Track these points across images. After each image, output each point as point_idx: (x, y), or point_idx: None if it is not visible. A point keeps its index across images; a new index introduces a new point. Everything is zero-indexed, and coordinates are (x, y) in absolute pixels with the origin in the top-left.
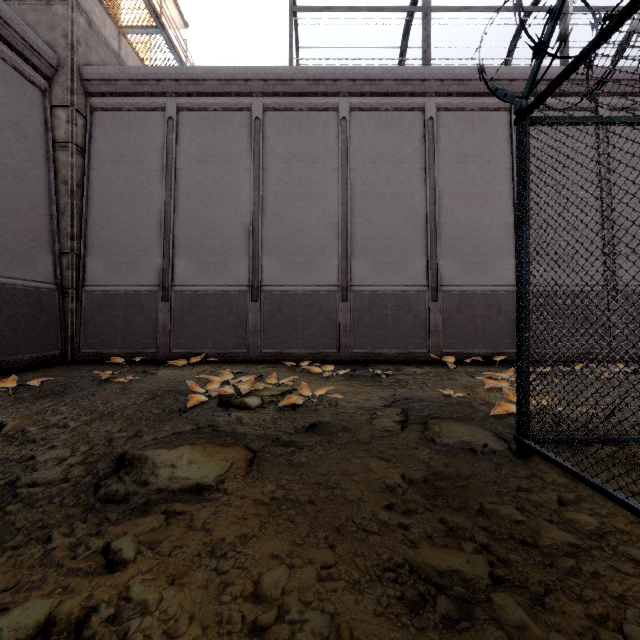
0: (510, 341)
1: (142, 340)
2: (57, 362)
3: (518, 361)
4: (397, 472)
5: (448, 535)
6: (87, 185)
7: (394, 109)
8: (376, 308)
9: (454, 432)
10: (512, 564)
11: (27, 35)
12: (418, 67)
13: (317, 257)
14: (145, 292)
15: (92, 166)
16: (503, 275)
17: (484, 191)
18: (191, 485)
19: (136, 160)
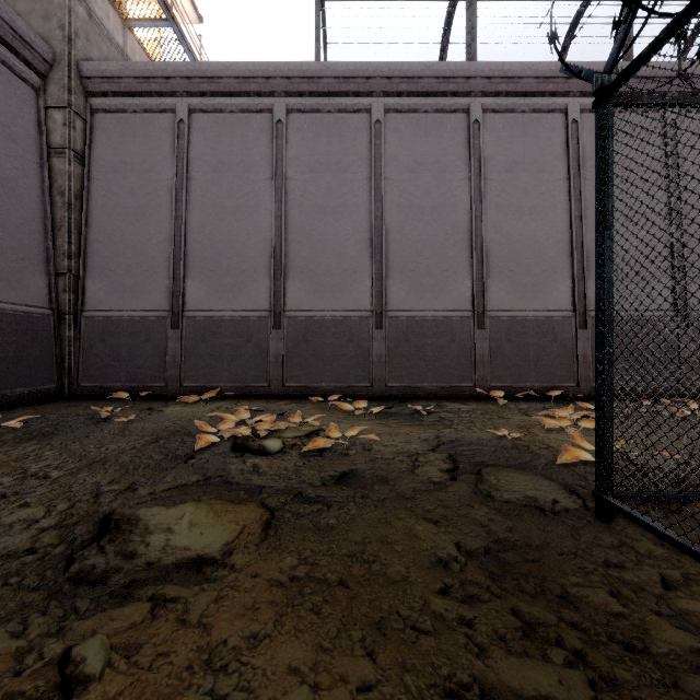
0: (566, 373)
1: (149, 372)
2: (52, 397)
3: (598, 399)
4: (450, 540)
5: (526, 636)
6: (87, 197)
7: (435, 111)
8: (414, 336)
9: (515, 485)
10: (622, 685)
11: (17, 25)
12: (462, 63)
13: (347, 278)
14: (152, 318)
15: (93, 175)
16: (558, 299)
17: (537, 203)
18: (190, 558)
19: (142, 168)
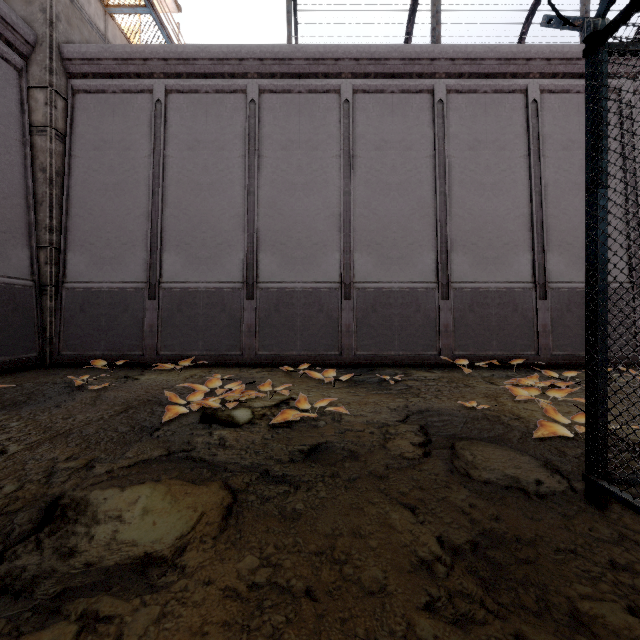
0: (527, 342)
1: (127, 341)
2: (33, 365)
3: (589, 374)
4: (431, 533)
5: None
6: (68, 173)
7: (401, 91)
8: (381, 307)
9: (492, 461)
10: None
11: None
12: (427, 45)
13: (317, 251)
14: (130, 289)
15: (74, 153)
16: (519, 271)
17: (498, 180)
18: (136, 557)
19: (121, 146)
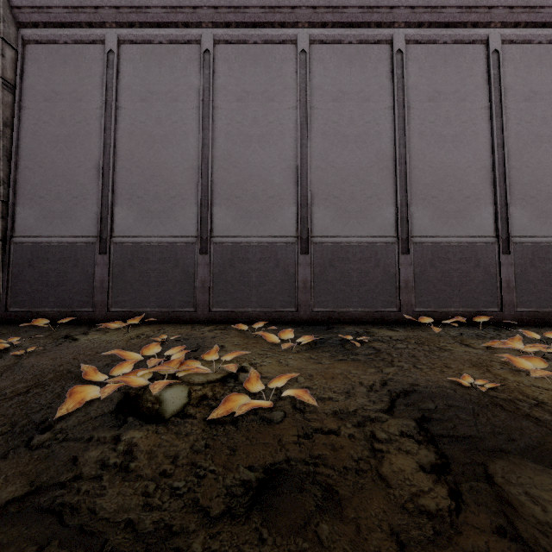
0: (490, 299)
1: (77, 297)
2: None
3: None
4: None
5: None
6: (18, 125)
7: (358, 42)
8: (339, 262)
9: None
10: None
11: None
12: None
13: (273, 205)
14: (81, 244)
15: (24, 104)
16: (481, 225)
17: (459, 132)
18: None
19: (73, 98)
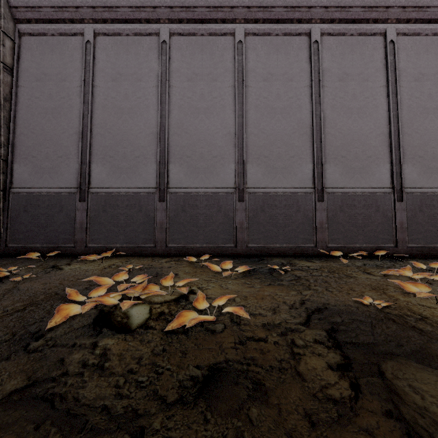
0: (387, 237)
1: (62, 236)
2: None
3: None
4: None
5: None
6: (15, 100)
7: (284, 34)
8: (268, 207)
9: None
10: None
11: None
12: None
13: (216, 163)
14: (65, 193)
15: (20, 83)
16: (380, 178)
17: (363, 105)
18: None
19: (58, 78)
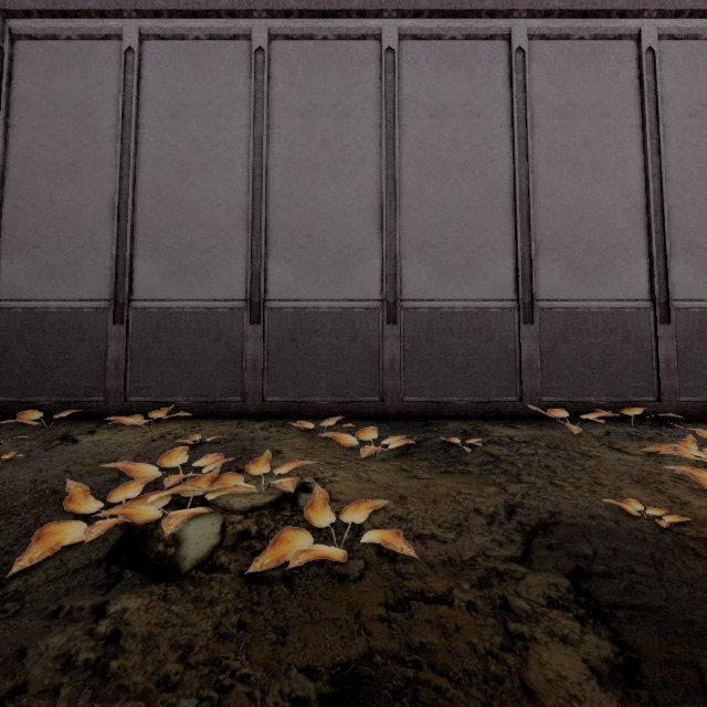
0: (643, 384)
1: (83, 383)
2: None
3: None
4: None
5: None
6: (4, 149)
7: (465, 37)
8: (439, 334)
9: None
10: None
11: None
12: None
13: (349, 257)
14: (89, 310)
15: (12, 121)
16: (631, 284)
17: (600, 158)
18: None
19: (78, 112)
